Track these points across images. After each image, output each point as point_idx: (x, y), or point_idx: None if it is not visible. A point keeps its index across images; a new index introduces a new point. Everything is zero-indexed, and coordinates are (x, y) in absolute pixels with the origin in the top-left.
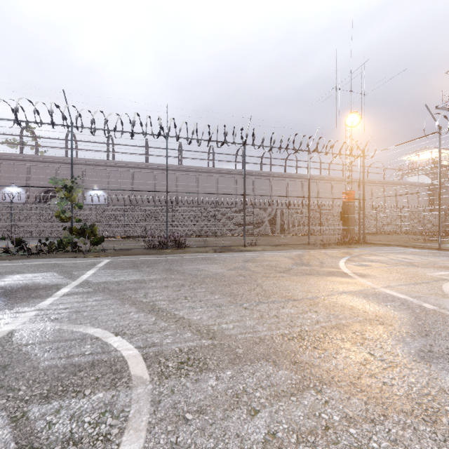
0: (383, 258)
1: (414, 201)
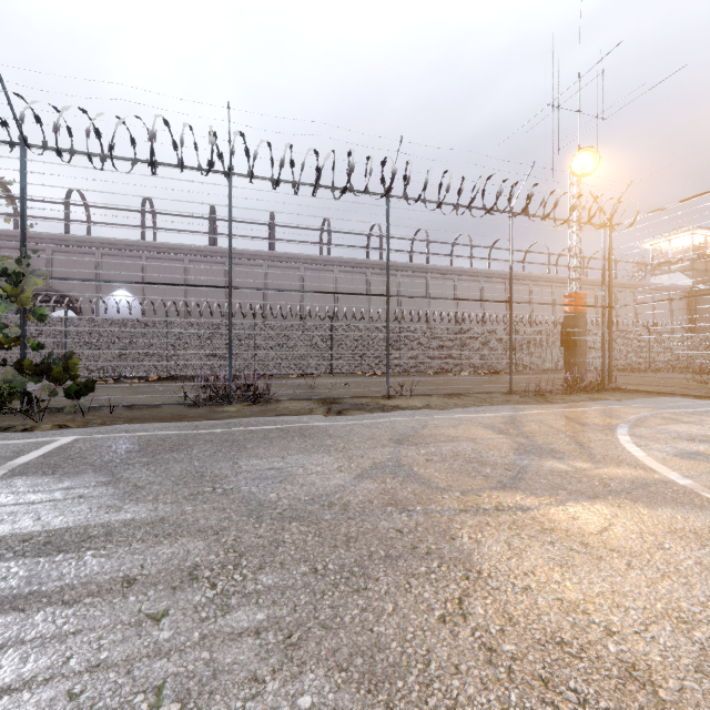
0: (707, 430)
1: (664, 316)
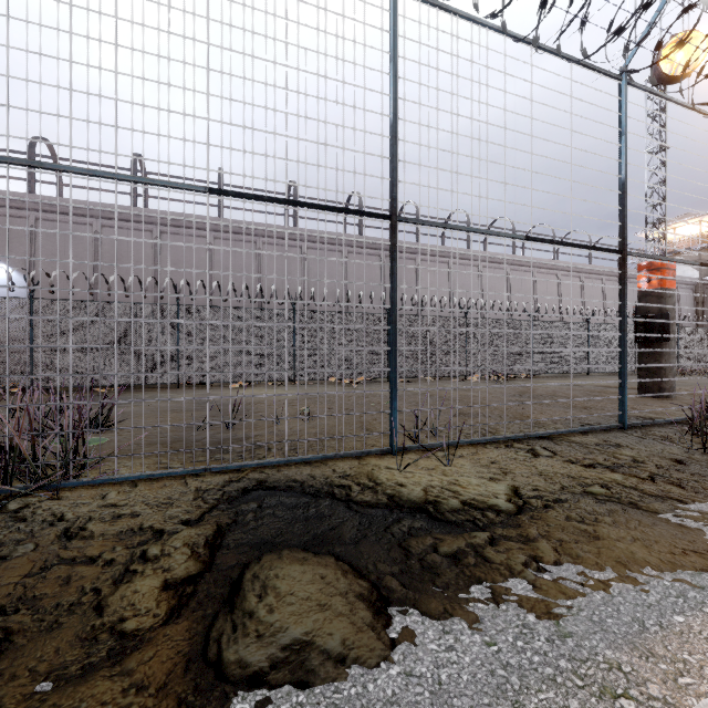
0: None
1: None
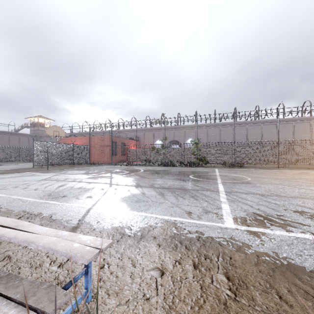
0: None
1: None
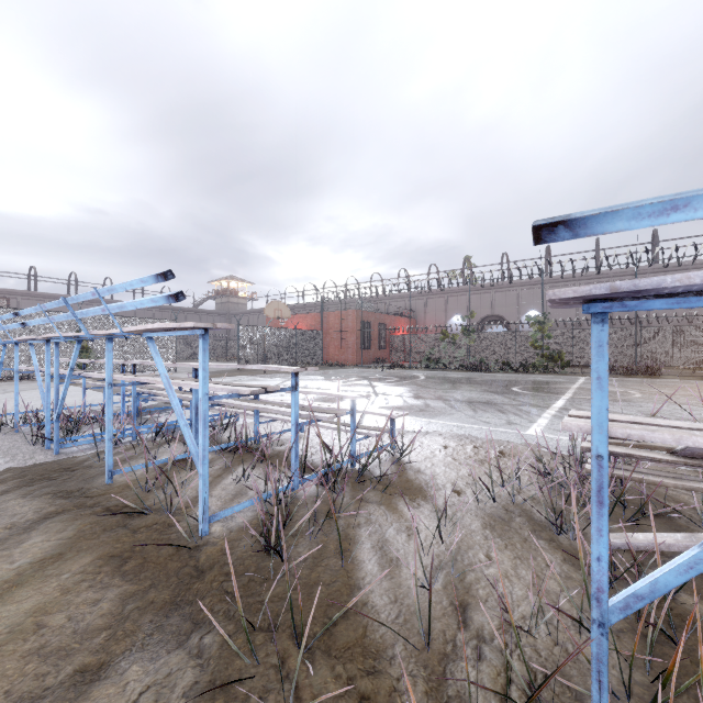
0: None
1: None
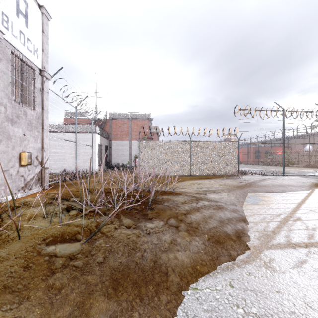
0: None
1: None
